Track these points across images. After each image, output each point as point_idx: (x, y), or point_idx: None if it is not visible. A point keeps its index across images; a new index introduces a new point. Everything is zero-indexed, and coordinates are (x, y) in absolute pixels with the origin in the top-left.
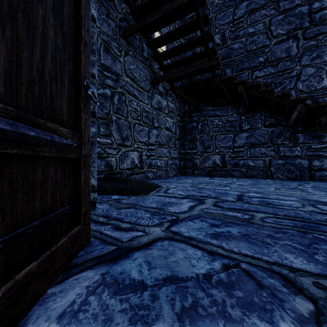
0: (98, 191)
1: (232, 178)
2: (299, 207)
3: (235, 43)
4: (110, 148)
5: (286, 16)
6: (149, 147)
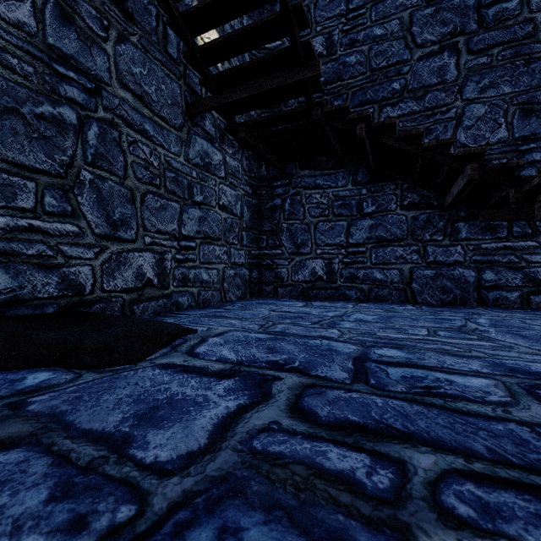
0: (2, 360)
1: (345, 302)
2: (507, 403)
3: (350, 53)
4: (75, 245)
5: (439, 9)
6: (183, 243)
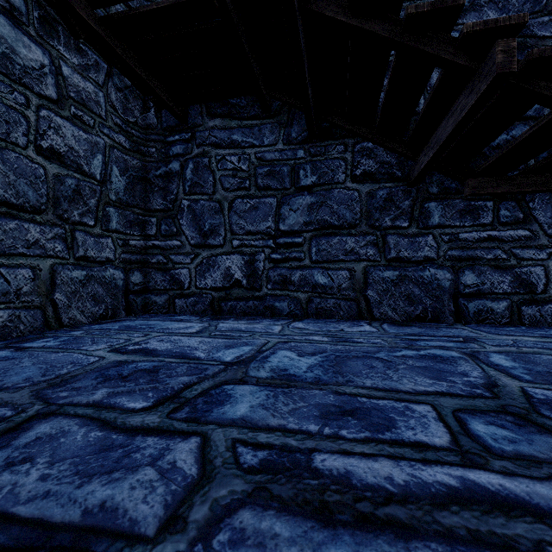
0: None
1: (272, 319)
2: None
3: None
4: None
5: None
6: None
